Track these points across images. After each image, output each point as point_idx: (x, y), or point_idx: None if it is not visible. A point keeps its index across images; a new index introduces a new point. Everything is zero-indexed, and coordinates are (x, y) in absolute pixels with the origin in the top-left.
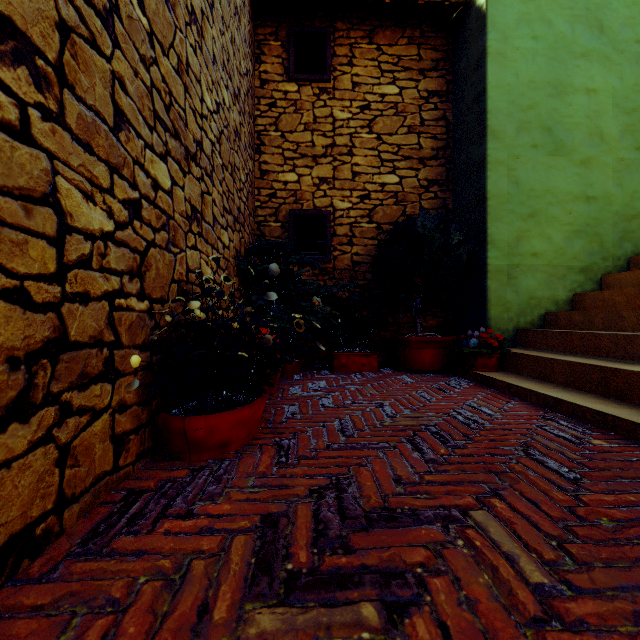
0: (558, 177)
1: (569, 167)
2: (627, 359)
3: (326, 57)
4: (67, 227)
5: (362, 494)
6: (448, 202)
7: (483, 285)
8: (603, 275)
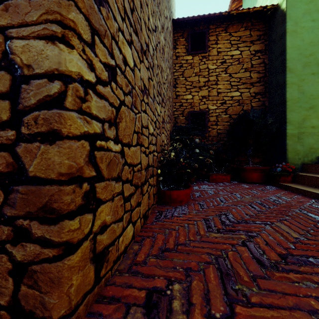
0: None
1: None
2: None
3: (205, 42)
4: (149, 133)
5: (234, 216)
6: (265, 102)
7: (284, 142)
8: None
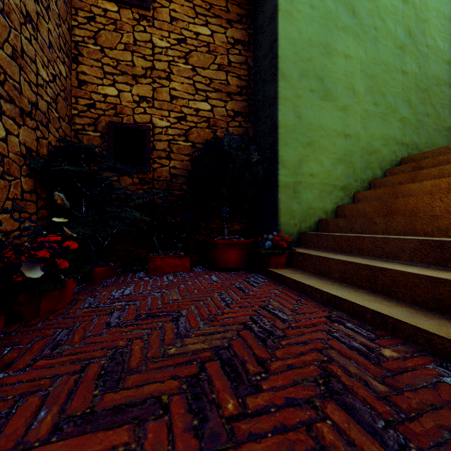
0: (327, 117)
1: (334, 110)
2: (384, 257)
3: None
4: None
5: None
6: (249, 131)
7: (275, 197)
8: (355, 192)
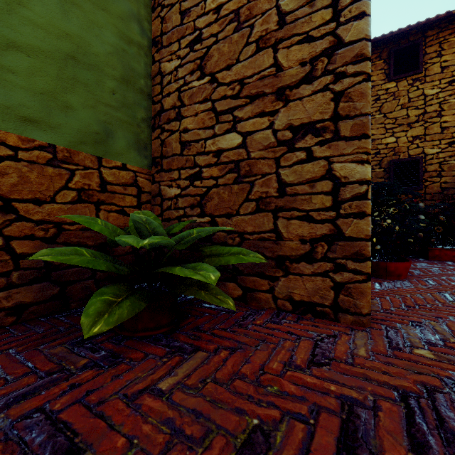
0: None
1: None
2: None
3: (418, 58)
4: None
5: None
6: None
7: None
8: None
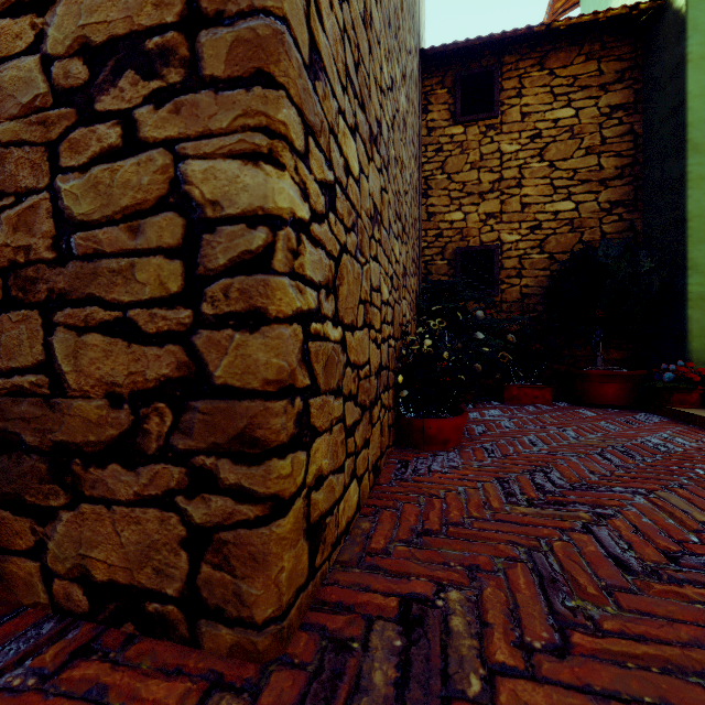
0: None
1: None
2: None
3: (493, 94)
4: (381, 301)
5: (563, 476)
6: (636, 223)
7: (682, 315)
8: None
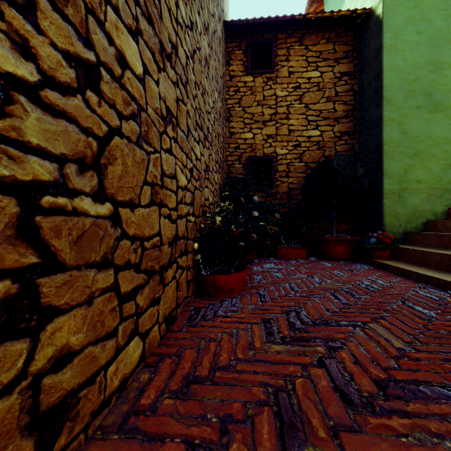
0: (436, 127)
1: (445, 120)
2: None
3: (271, 57)
4: (178, 186)
5: (309, 314)
6: (355, 146)
7: (380, 202)
8: None
